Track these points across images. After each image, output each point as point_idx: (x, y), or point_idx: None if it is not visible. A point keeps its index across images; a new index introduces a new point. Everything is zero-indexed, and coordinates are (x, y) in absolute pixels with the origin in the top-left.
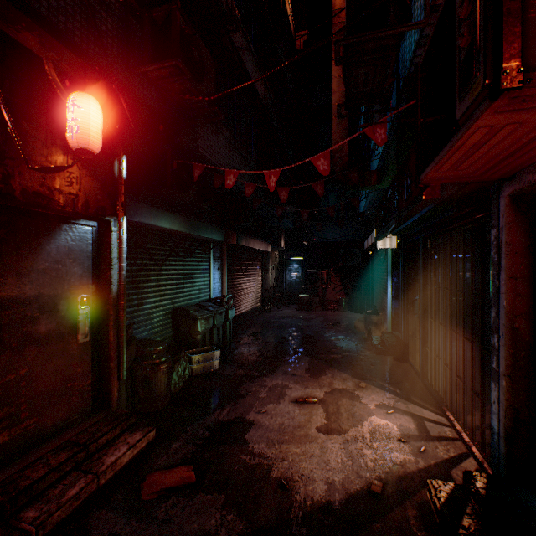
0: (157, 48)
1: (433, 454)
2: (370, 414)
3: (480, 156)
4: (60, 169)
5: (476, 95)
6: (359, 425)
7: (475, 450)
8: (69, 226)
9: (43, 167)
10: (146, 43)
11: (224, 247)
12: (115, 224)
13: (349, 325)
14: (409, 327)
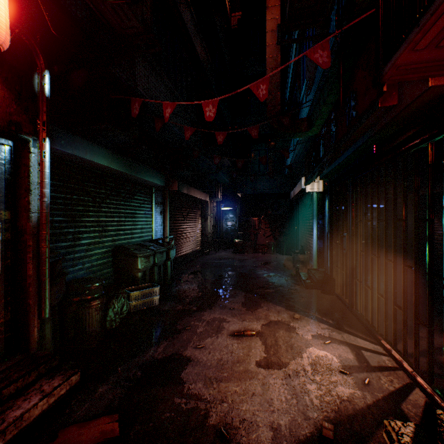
0: None
1: (378, 386)
2: (308, 346)
3: None
4: None
5: None
6: (299, 358)
7: (421, 380)
8: None
9: None
10: None
11: (166, 193)
12: (34, 145)
13: (278, 264)
14: (335, 262)
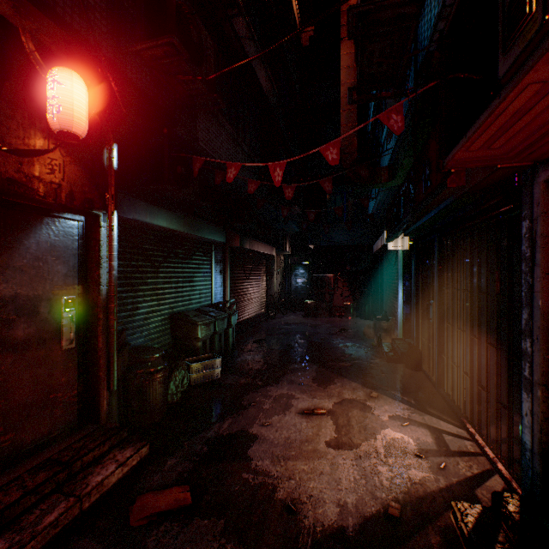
0: (151, 25)
1: (454, 471)
2: (384, 427)
3: (520, 128)
4: (39, 153)
5: (530, 37)
6: (372, 439)
7: (501, 466)
8: (52, 219)
9: (17, 150)
10: (139, 19)
11: (227, 250)
12: (104, 219)
13: (358, 332)
14: (422, 333)
